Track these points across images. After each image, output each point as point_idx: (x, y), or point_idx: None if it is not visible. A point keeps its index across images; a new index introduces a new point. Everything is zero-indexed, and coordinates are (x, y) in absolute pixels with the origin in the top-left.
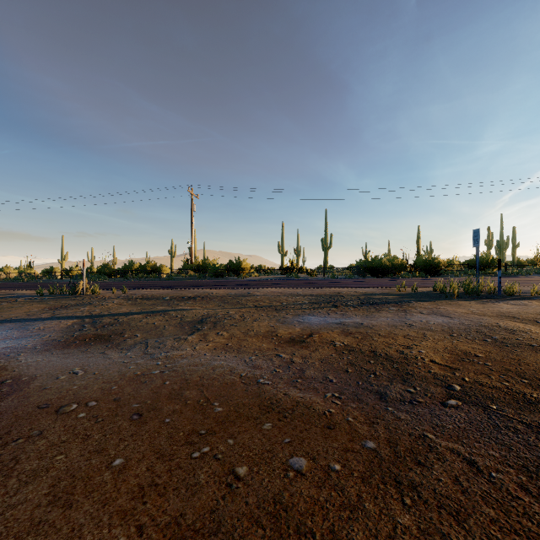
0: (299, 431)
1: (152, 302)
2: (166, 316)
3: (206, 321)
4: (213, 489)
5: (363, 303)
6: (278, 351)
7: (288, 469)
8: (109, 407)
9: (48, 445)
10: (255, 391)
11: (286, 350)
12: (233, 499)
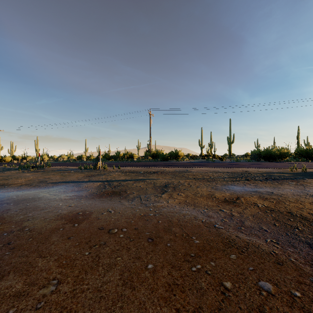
0: (257, 263)
1: (134, 174)
2: (145, 182)
3: (168, 186)
4: (214, 294)
5: (266, 178)
6: (220, 207)
7: (260, 289)
8: (133, 232)
9: (111, 251)
10: (215, 232)
11: (225, 207)
12: (229, 303)
